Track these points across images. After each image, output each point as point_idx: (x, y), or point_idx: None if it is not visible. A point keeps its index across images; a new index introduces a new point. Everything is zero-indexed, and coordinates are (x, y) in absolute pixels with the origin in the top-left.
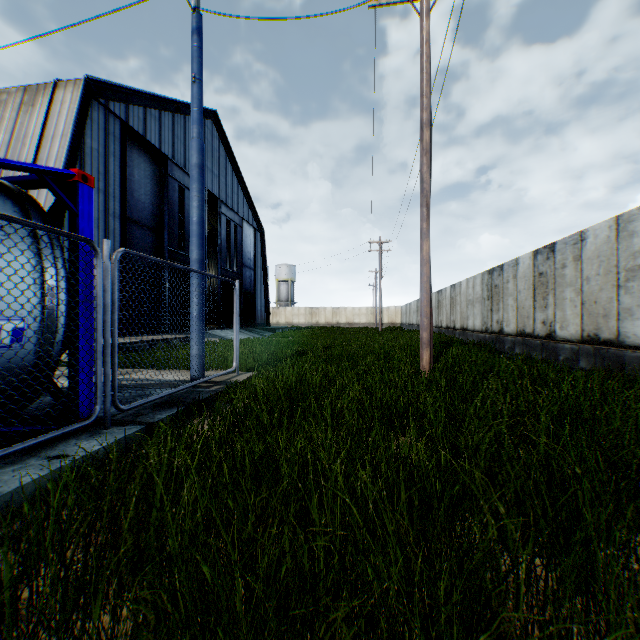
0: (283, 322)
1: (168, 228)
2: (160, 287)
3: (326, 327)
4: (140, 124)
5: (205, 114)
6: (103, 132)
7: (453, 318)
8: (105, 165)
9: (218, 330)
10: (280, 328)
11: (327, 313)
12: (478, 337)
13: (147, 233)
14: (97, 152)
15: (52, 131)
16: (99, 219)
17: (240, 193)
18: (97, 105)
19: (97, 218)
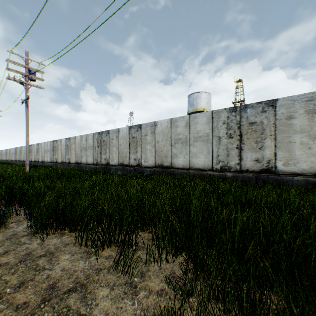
0: None
1: None
2: None
3: None
4: None
5: None
6: None
7: (10, 157)
8: None
9: None
10: None
11: None
12: (14, 162)
13: None
14: None
15: None
16: None
17: None
18: None
19: None
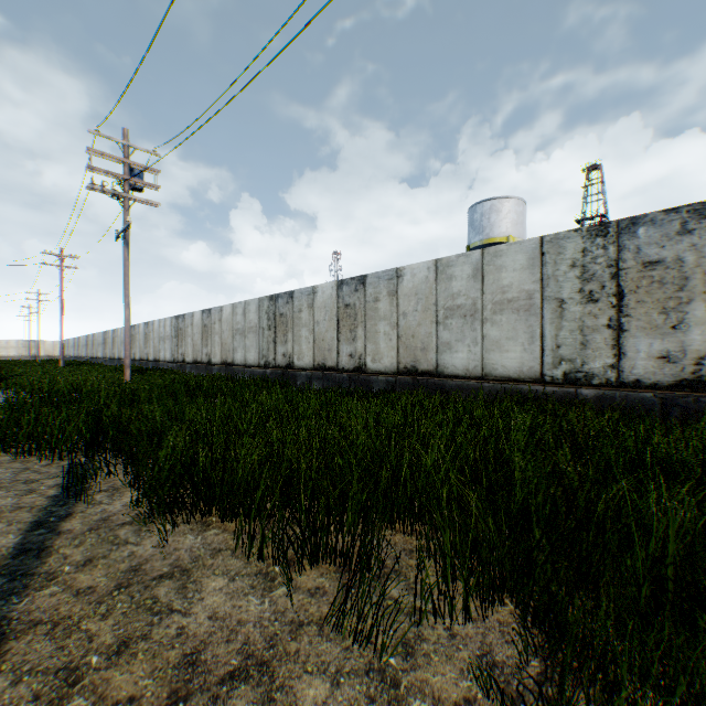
0: None
1: None
2: None
3: None
4: None
5: None
6: None
7: (94, 352)
8: None
9: None
10: None
11: None
12: (102, 361)
13: None
14: None
15: None
16: None
17: None
18: None
19: None
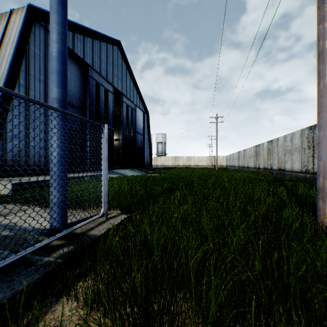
0: (160, 164)
1: (89, 108)
2: (84, 144)
3: (183, 167)
4: (70, 42)
5: (113, 42)
6: (43, 44)
7: (270, 162)
8: (45, 65)
9: (120, 169)
10: (157, 168)
11: (184, 159)
12: (297, 176)
13: (76, 111)
14: (39, 56)
15: (7, 40)
16: (40, 99)
17: (134, 91)
18: (39, 26)
19: (39, 98)
